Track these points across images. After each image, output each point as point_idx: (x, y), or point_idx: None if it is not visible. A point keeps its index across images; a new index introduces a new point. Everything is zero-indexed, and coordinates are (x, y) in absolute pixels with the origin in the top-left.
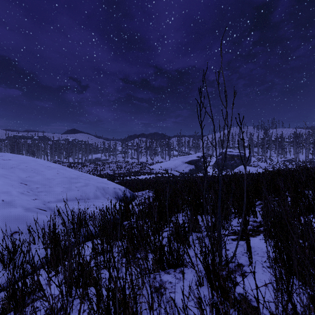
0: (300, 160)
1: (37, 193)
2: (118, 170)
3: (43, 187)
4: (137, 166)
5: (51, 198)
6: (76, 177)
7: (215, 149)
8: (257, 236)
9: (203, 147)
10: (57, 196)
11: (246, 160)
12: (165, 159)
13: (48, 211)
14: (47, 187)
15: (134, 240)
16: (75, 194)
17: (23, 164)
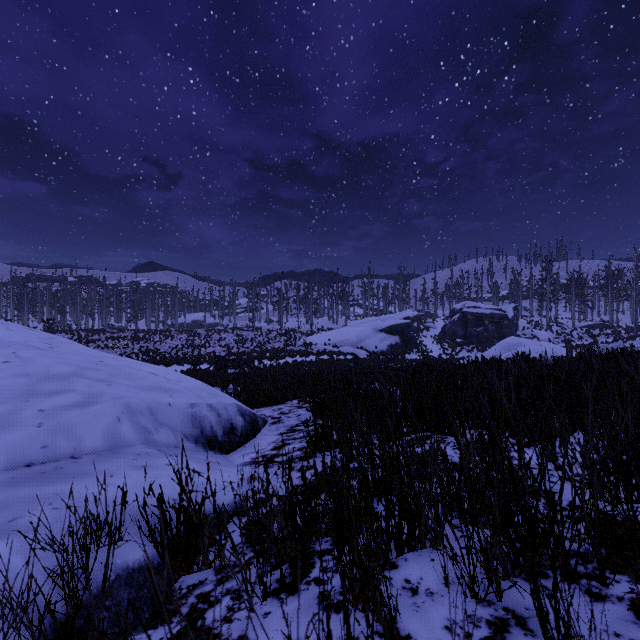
0: (622, 326)
1: None
2: (239, 345)
3: None
4: (278, 338)
5: None
6: (67, 373)
7: None
8: None
9: None
10: None
11: (508, 325)
12: (337, 324)
13: None
14: None
15: None
16: (18, 443)
17: None
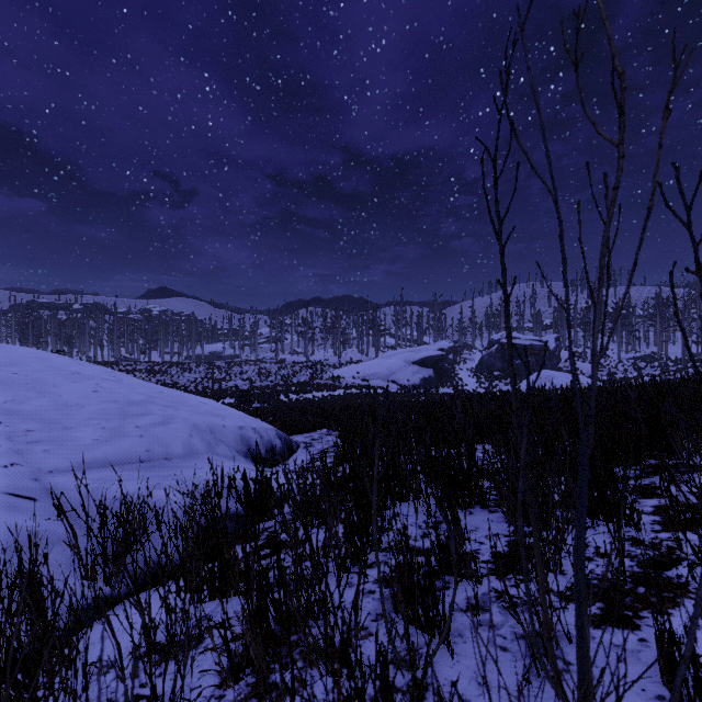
0: (670, 358)
1: (23, 447)
2: (262, 379)
3: (45, 428)
4: (303, 371)
5: (62, 459)
6: (143, 400)
7: (567, 315)
8: (673, 610)
9: (508, 311)
10: (79, 454)
11: (549, 357)
12: (366, 355)
13: (42, 501)
14: (56, 428)
15: (268, 617)
16: (132, 447)
17: (9, 368)
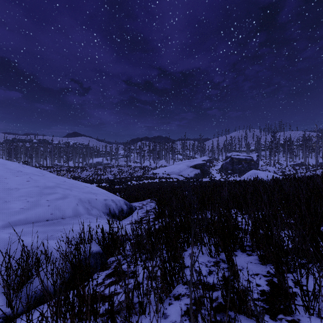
0: (310, 164)
1: None
2: (120, 174)
3: None
4: (139, 170)
5: None
6: (53, 186)
7: None
8: None
9: None
10: (9, 217)
11: (254, 164)
12: (169, 163)
13: None
14: None
15: None
16: (42, 212)
17: None
